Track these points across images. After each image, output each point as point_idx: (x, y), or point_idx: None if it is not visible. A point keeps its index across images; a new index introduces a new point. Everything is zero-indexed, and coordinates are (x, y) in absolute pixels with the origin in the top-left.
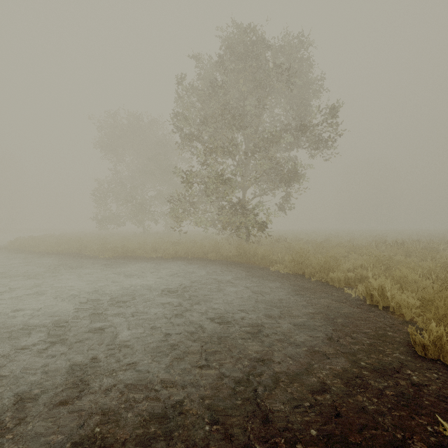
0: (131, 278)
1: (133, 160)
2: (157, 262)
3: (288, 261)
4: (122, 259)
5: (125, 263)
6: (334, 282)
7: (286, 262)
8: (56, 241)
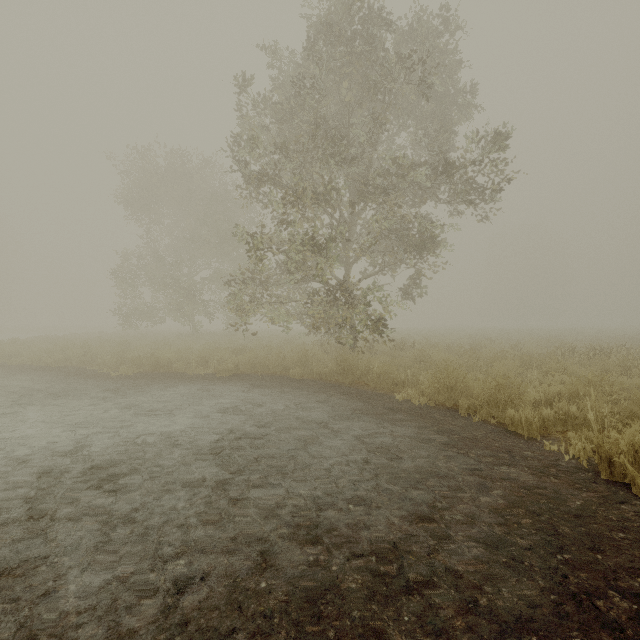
0: (150, 418)
1: (177, 223)
2: (205, 383)
3: (424, 383)
4: (148, 378)
5: (150, 386)
6: (519, 426)
7: (421, 384)
8: (48, 348)
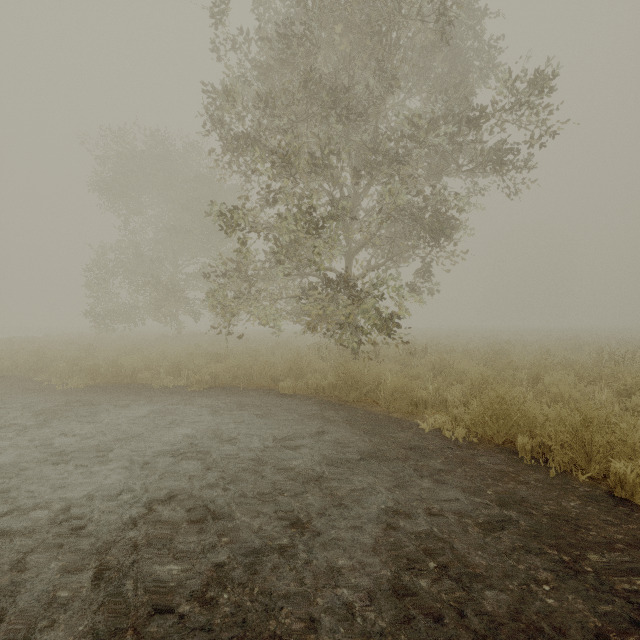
0: (61, 467)
1: (161, 214)
2: (169, 401)
3: (454, 404)
4: (100, 393)
5: (96, 406)
6: (637, 493)
7: (451, 405)
8: None
